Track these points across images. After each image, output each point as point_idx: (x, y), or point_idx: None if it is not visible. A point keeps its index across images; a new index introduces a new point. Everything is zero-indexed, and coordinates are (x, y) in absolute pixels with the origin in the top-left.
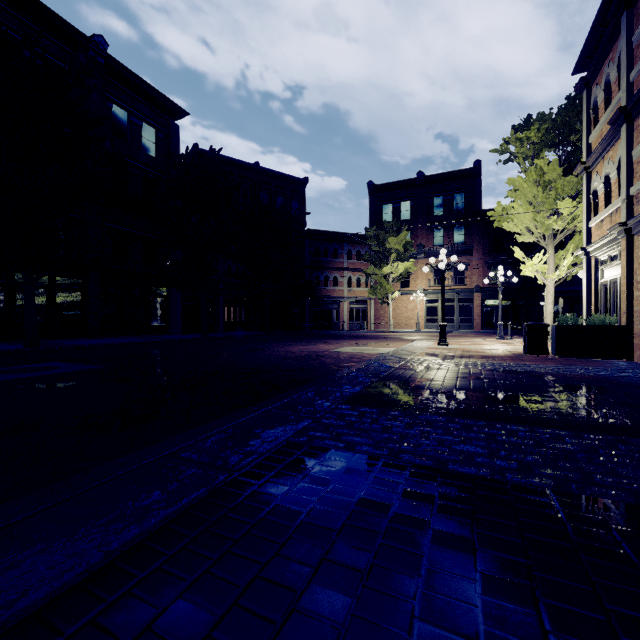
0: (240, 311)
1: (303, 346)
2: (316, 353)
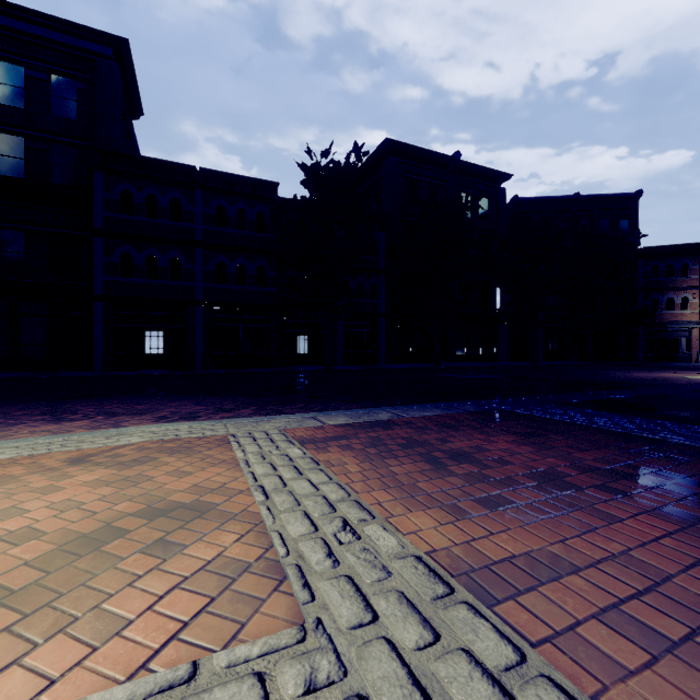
0: (557, 341)
1: (645, 373)
2: (663, 378)
